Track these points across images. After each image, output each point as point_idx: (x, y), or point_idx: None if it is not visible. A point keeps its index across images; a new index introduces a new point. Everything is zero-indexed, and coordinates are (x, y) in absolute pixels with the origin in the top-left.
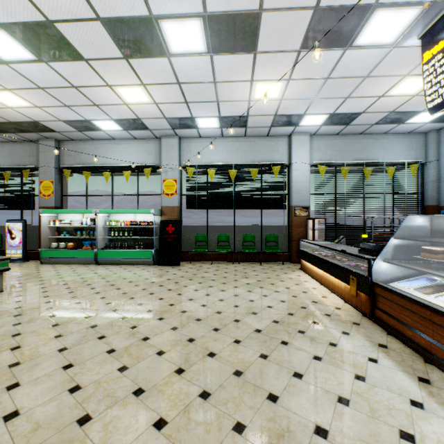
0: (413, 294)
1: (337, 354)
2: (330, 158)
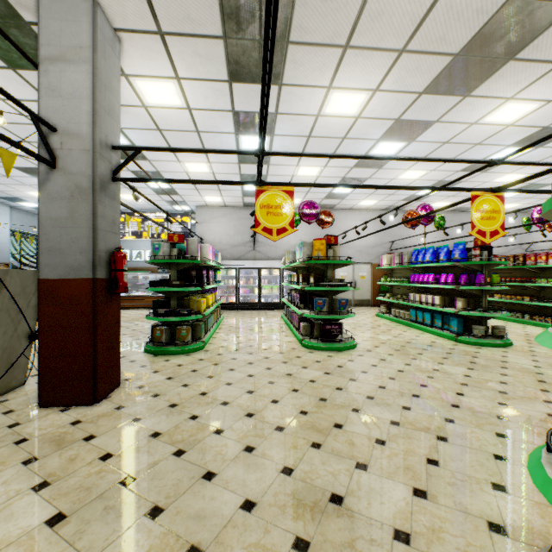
0: (127, 295)
1: (122, 312)
2: (20, 227)
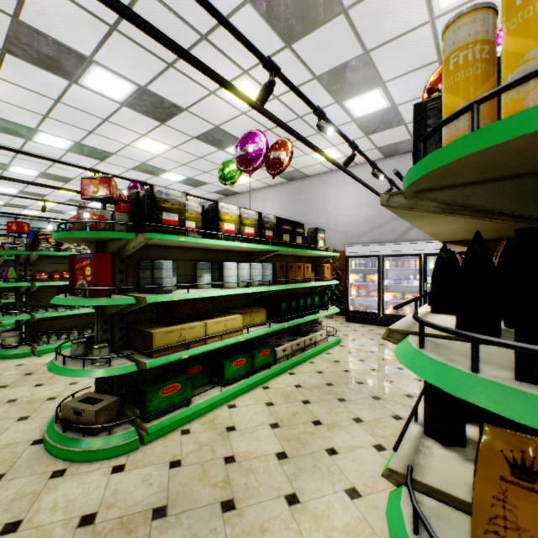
0: None
1: None
2: None
